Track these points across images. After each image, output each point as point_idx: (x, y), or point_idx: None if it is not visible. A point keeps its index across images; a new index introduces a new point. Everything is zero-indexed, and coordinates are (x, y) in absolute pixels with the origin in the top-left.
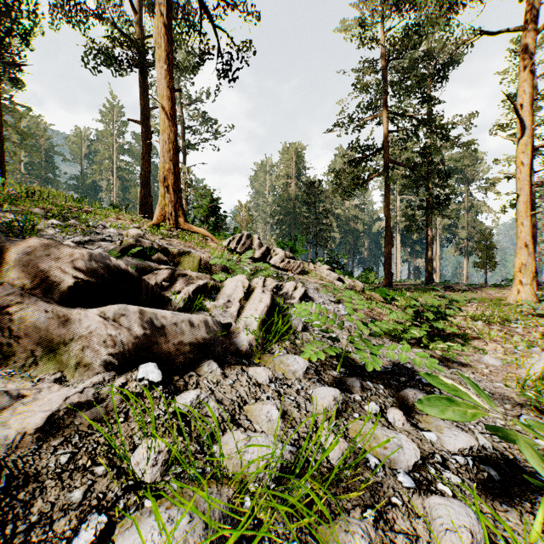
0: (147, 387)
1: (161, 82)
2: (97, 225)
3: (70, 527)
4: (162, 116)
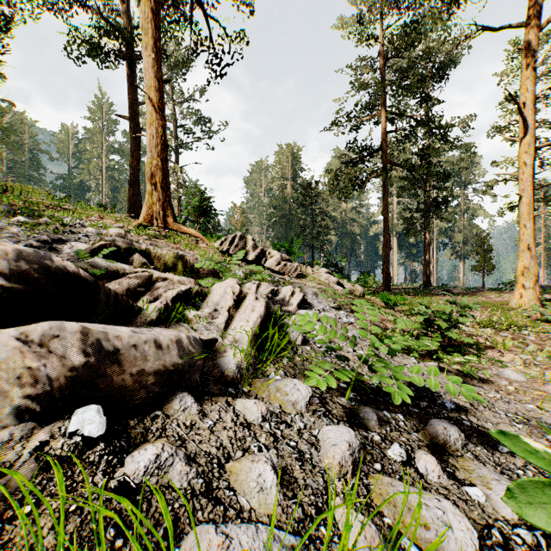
0: (79, 446)
1: (149, 72)
2: (74, 224)
3: None
4: (149, 109)
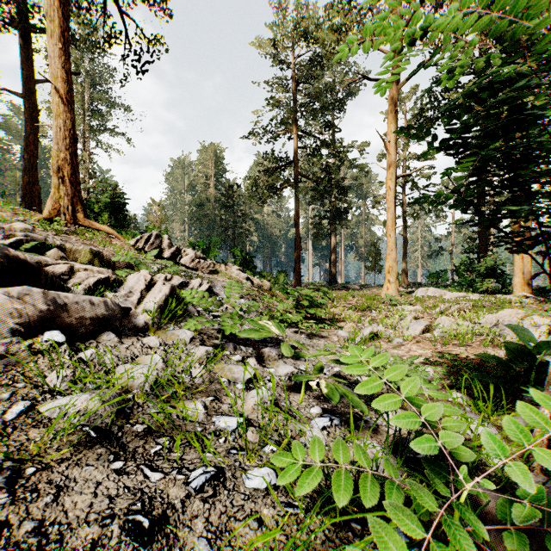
0: (53, 345)
1: (55, 61)
2: None
3: (5, 407)
4: (56, 99)
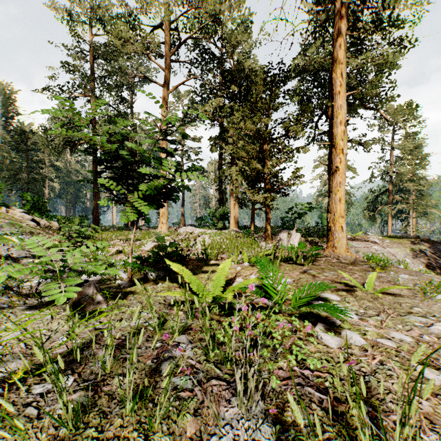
0: None
1: None
2: None
3: None
4: None
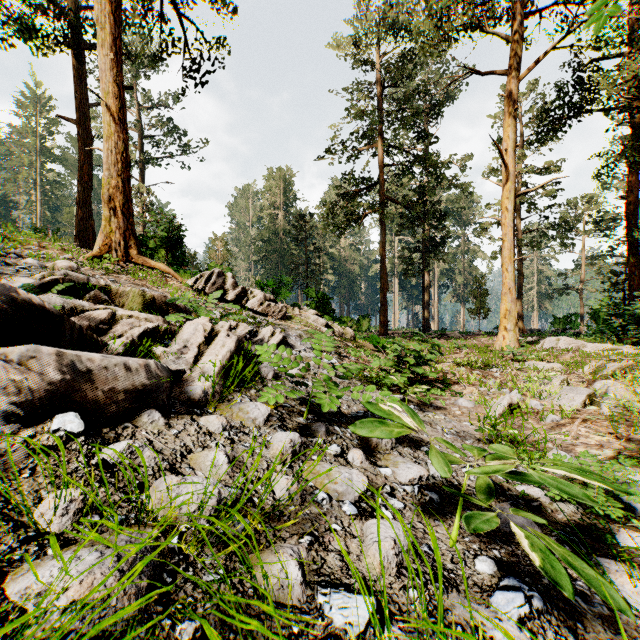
0: (63, 438)
1: (106, 75)
2: (8, 254)
3: None
4: (107, 118)
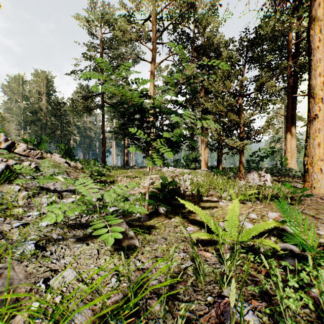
0: None
1: None
2: None
3: None
4: None
